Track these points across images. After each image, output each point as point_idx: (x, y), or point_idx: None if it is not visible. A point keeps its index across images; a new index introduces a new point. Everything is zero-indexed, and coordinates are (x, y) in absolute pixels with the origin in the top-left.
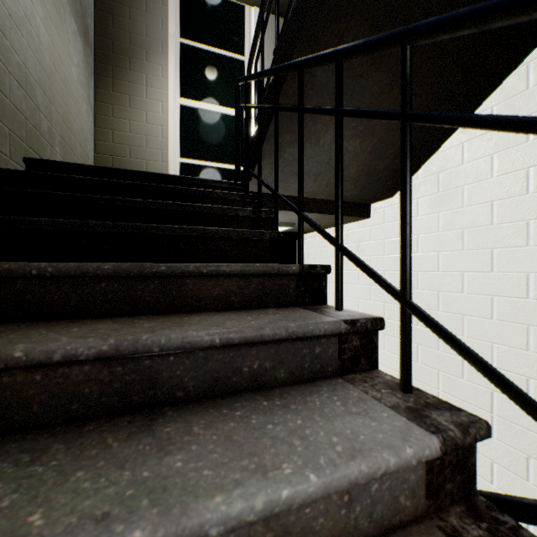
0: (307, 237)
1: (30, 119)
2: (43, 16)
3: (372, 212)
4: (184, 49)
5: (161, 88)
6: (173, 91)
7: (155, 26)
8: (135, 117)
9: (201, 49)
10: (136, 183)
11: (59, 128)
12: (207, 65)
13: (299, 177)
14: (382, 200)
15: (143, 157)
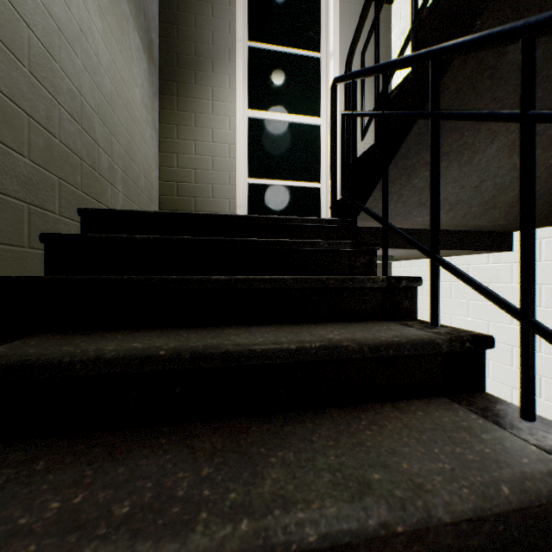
0: (398, 265)
1: (86, 158)
2: (102, 30)
3: (516, 243)
4: (252, 54)
5: (228, 101)
6: (241, 103)
7: (222, 31)
8: (200, 136)
9: (271, 50)
10: (212, 239)
11: (121, 162)
12: (278, 69)
13: (527, 249)
14: (536, 227)
15: (208, 181)
